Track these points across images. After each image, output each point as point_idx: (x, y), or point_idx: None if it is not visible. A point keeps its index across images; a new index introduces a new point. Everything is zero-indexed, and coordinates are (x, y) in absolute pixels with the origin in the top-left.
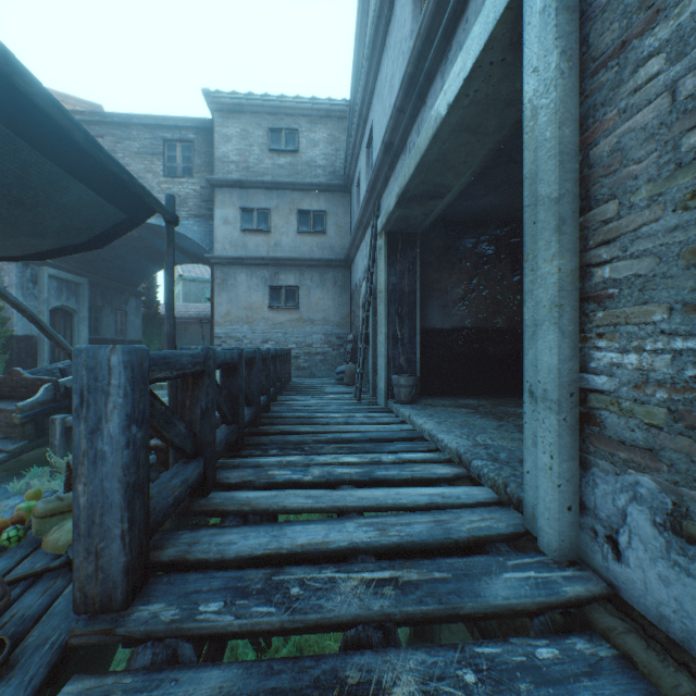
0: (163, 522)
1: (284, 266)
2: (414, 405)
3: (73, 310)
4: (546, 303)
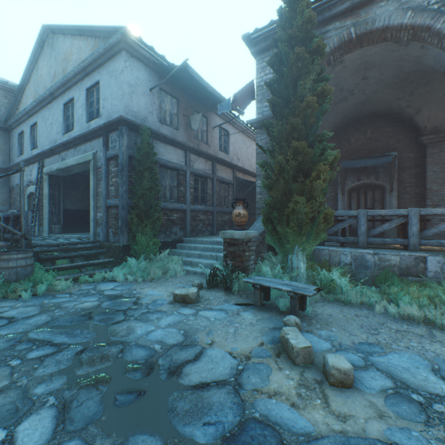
0: None
1: None
2: (62, 234)
3: None
4: (93, 208)
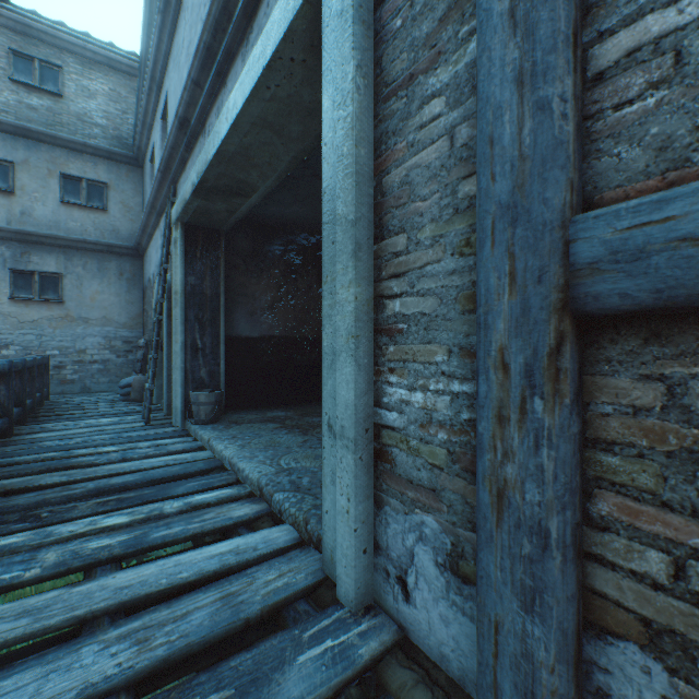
0: None
1: (39, 245)
2: (217, 424)
3: None
4: (344, 333)
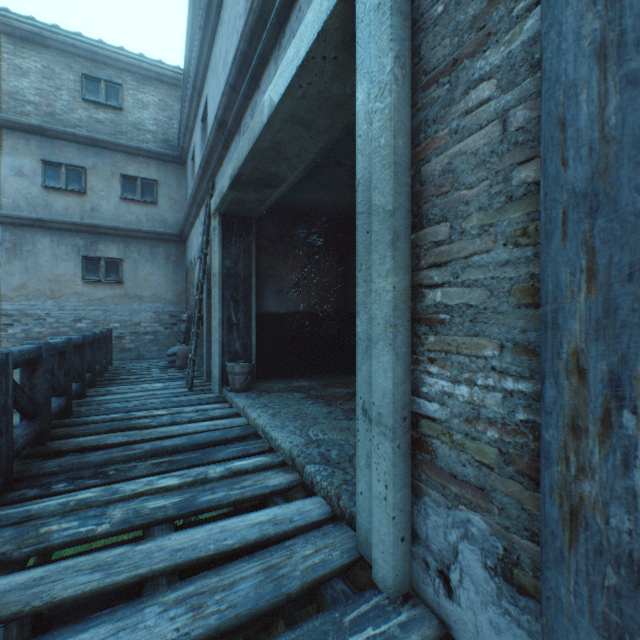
0: None
1: (104, 235)
2: (250, 392)
3: None
4: (381, 321)
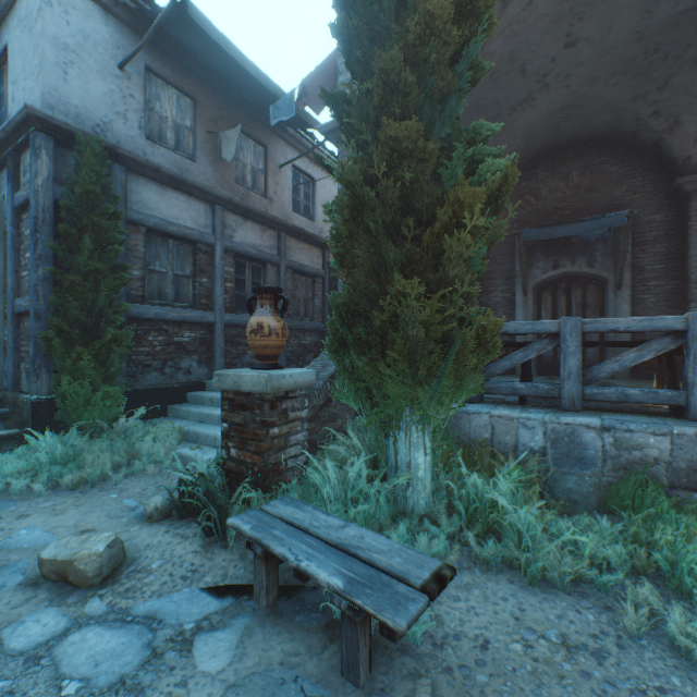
0: None
1: None
2: None
3: None
4: None
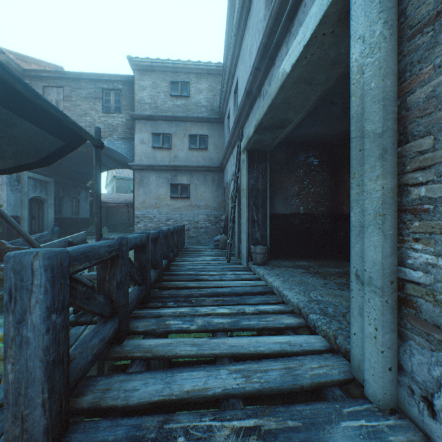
0: (83, 377)
1: (180, 171)
2: (266, 266)
3: (44, 199)
4: (371, 212)
